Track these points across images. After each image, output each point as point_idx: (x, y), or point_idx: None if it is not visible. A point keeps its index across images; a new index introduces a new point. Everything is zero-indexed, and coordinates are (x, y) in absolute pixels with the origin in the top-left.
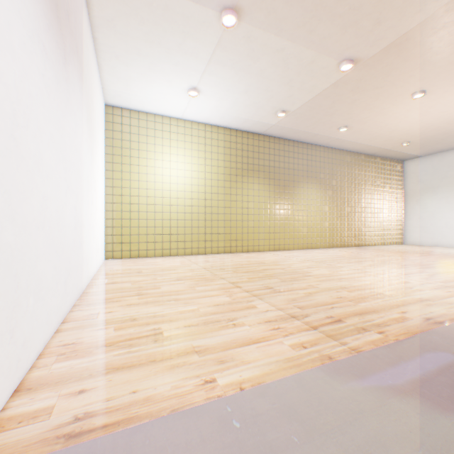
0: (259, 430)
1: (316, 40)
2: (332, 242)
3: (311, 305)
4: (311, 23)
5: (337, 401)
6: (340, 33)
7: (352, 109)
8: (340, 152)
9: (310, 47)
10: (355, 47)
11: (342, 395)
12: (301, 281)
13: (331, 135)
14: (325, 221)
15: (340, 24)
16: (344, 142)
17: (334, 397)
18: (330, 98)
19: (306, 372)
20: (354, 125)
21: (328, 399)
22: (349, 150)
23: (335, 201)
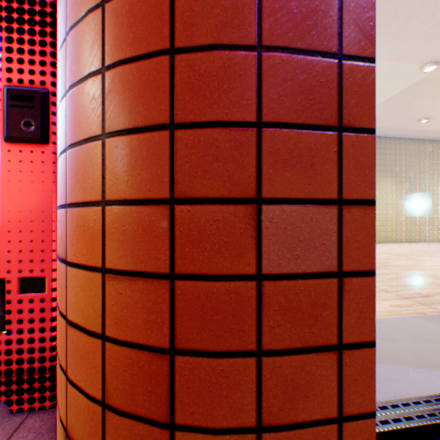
0: (382, 333)
1: (397, 53)
2: (409, 236)
3: (398, 285)
4: (393, 42)
5: (432, 330)
6: (423, 44)
7: (435, 102)
8: (418, 143)
9: (390, 60)
10: (439, 51)
11: (436, 328)
12: (383, 269)
13: (409, 127)
14: (401, 215)
15: (424, 37)
16: (424, 133)
17: (429, 328)
18: (410, 95)
19: (406, 317)
20: (437, 116)
21: (425, 329)
22: (430, 139)
23: (413, 194)
